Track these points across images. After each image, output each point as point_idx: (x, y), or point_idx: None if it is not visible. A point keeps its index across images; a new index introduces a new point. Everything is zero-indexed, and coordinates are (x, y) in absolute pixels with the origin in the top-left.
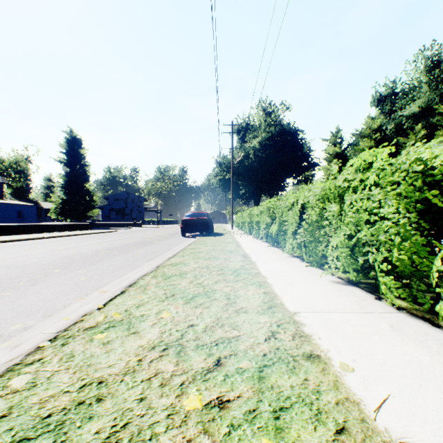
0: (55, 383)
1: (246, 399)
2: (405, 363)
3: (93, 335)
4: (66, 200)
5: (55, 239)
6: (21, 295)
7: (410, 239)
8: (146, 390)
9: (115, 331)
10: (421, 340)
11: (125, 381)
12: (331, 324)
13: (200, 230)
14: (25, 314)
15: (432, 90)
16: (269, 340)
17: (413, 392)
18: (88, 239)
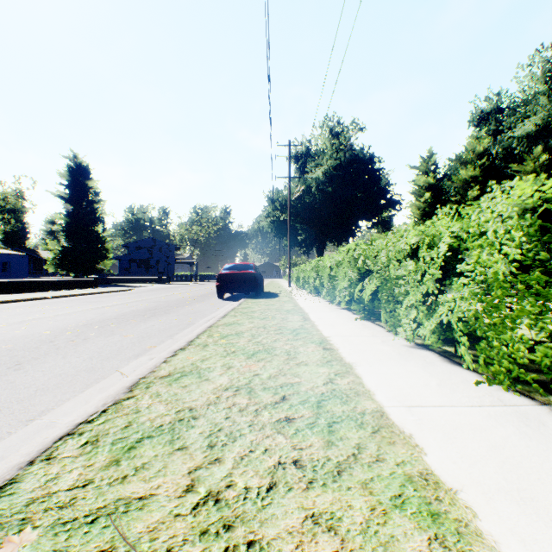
0: None
1: None
2: None
3: None
4: (68, 248)
5: (26, 304)
6: None
7: None
8: None
9: None
10: None
11: None
12: None
13: (244, 290)
14: None
15: None
16: None
17: None
18: (77, 303)
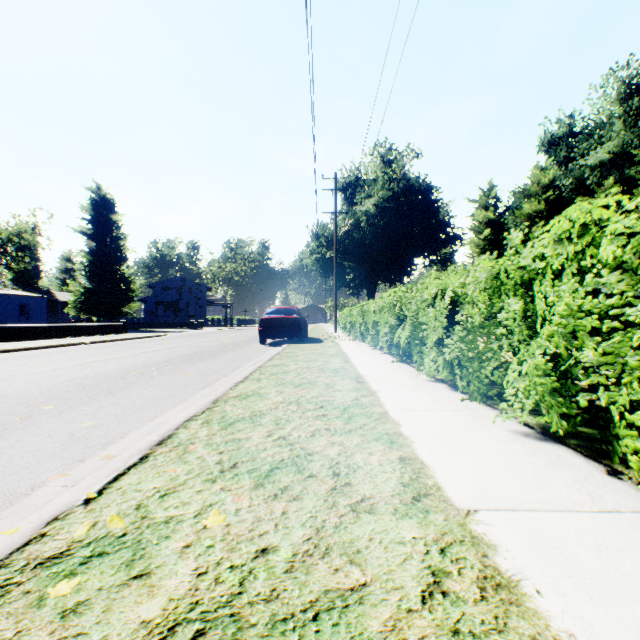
0: None
1: None
2: None
3: (50, 583)
4: (91, 289)
5: (68, 349)
6: None
7: None
8: None
9: (102, 569)
10: None
11: None
12: (549, 545)
13: (287, 335)
14: None
15: (629, 128)
16: (432, 602)
17: None
18: (118, 348)
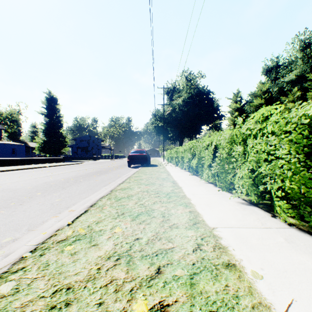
0: (33, 289)
1: (182, 304)
2: (301, 271)
3: (64, 247)
4: (46, 141)
5: (38, 169)
6: (11, 213)
7: (299, 173)
8: (104, 295)
9: (80, 243)
10: (310, 251)
11: (88, 287)
12: (241, 237)
13: (141, 163)
14: (14, 228)
15: (305, 63)
16: (196, 251)
17: (310, 296)
18: (62, 169)
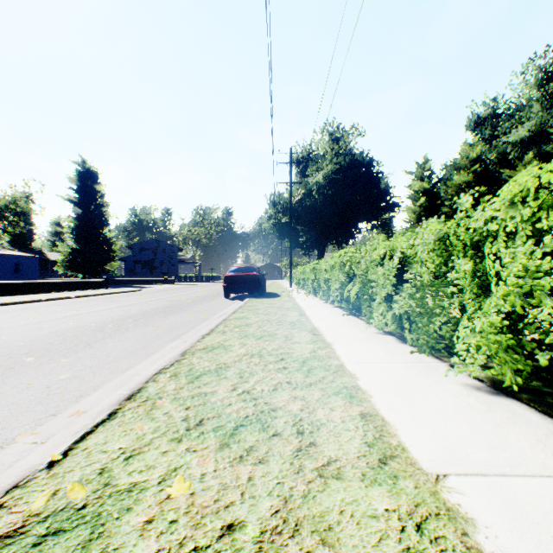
0: None
1: None
2: None
3: None
4: (78, 250)
5: (55, 303)
6: None
7: None
8: None
9: (55, 552)
10: None
11: None
12: (529, 519)
13: (249, 290)
14: None
15: (545, 109)
16: None
17: None
18: (99, 302)
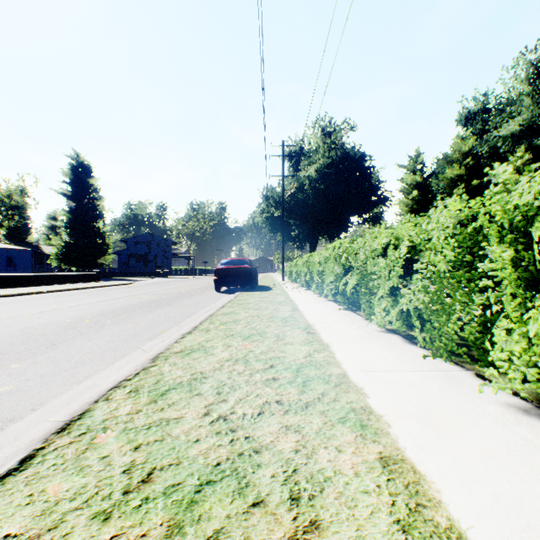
0: None
1: None
2: None
3: None
4: (71, 243)
5: (38, 296)
6: None
7: None
8: None
9: None
10: None
11: None
12: None
13: (240, 283)
14: None
15: (536, 104)
16: None
17: None
18: (85, 295)
